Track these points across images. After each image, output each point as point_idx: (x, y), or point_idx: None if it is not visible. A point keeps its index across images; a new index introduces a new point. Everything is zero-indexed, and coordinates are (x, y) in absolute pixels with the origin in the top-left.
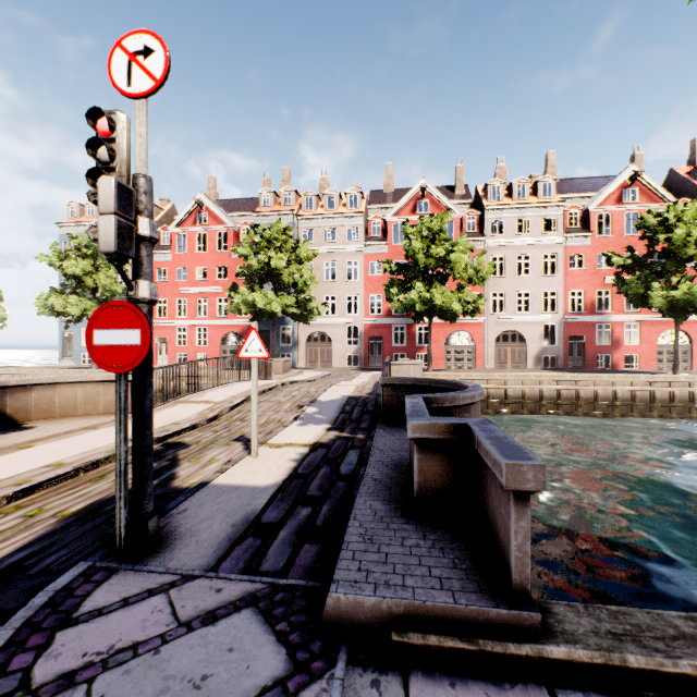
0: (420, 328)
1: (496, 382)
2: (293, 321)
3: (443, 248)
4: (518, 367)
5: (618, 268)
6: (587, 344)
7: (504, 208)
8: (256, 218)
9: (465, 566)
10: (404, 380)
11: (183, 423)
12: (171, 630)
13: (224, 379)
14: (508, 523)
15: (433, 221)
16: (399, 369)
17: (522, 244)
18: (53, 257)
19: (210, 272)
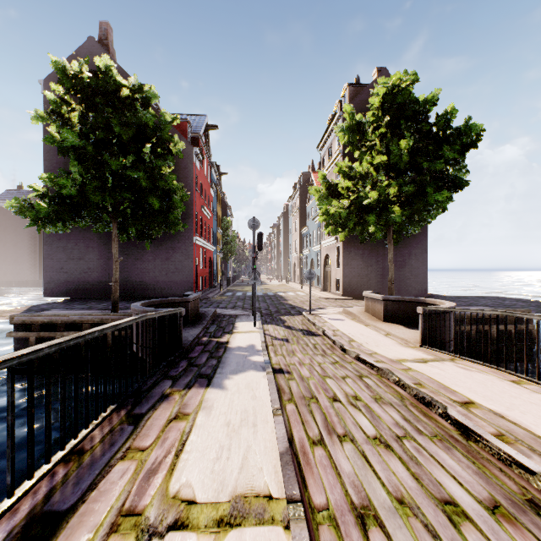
0: None
1: None
2: None
3: None
4: None
5: None
6: None
7: None
8: None
9: None
10: None
11: (348, 341)
12: (237, 313)
13: None
14: None
15: None
16: None
17: None
18: None
19: None
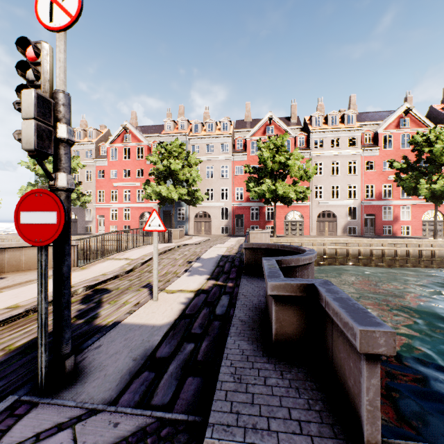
0: (268, 209)
1: (318, 244)
2: (186, 205)
3: (284, 157)
4: (332, 234)
5: (397, 170)
6: (376, 219)
7: (323, 131)
8: (162, 138)
9: (318, 408)
10: (260, 245)
11: (109, 274)
12: None
13: (139, 243)
14: (358, 377)
15: (277, 139)
16: (255, 236)
17: (334, 154)
18: (30, 163)
19: (132, 173)
